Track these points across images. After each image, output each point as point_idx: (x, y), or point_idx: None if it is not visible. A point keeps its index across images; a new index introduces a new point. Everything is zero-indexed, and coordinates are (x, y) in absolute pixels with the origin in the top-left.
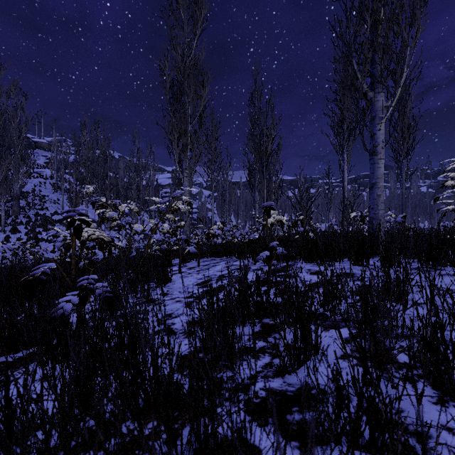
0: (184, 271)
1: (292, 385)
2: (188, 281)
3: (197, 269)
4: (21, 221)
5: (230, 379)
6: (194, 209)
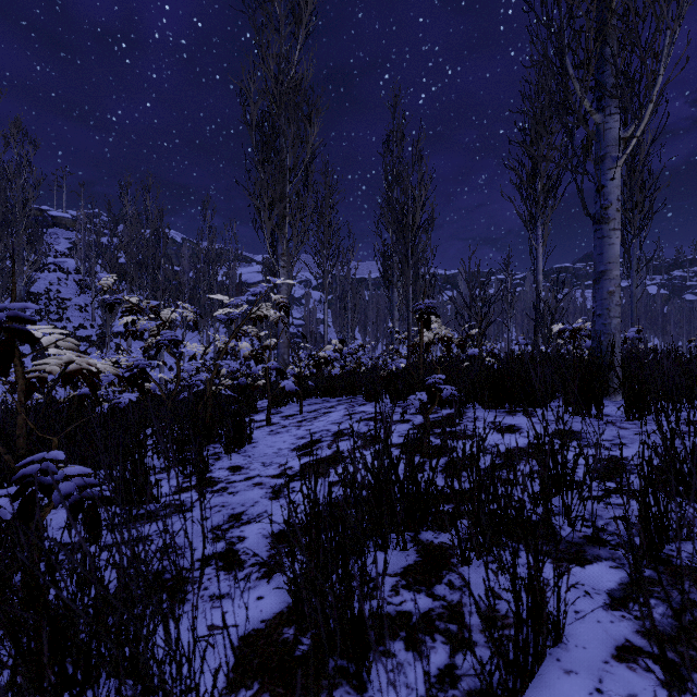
0: (276, 421)
1: None
2: (281, 442)
3: (298, 419)
4: None
5: None
6: (298, 320)
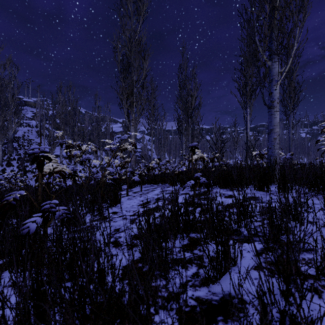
0: (130, 194)
1: (216, 294)
2: (133, 203)
3: (140, 193)
4: (14, 158)
5: (164, 288)
6: (138, 149)
